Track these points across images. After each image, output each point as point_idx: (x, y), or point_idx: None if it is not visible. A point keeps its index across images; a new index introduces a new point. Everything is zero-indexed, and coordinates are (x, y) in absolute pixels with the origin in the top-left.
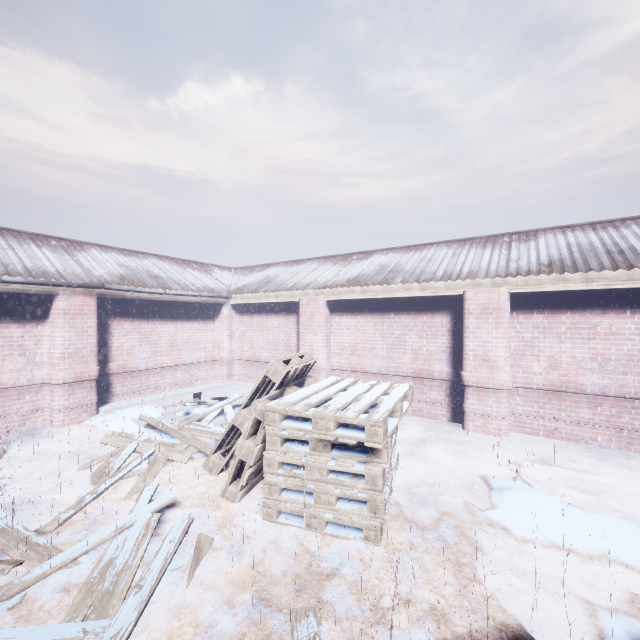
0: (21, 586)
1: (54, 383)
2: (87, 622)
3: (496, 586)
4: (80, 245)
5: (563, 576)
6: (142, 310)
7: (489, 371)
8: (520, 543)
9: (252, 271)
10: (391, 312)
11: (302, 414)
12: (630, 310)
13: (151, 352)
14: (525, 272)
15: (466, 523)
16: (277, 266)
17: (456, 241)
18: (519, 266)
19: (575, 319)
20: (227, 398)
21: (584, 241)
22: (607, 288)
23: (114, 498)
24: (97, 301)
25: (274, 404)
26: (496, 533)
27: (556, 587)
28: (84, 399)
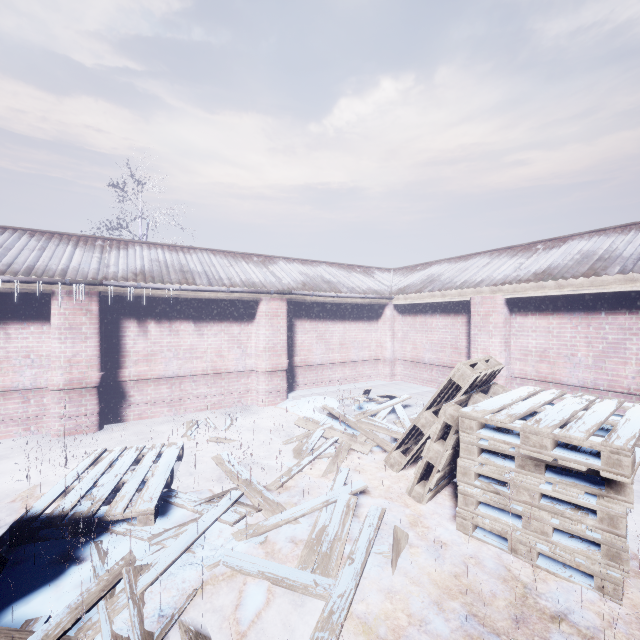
0: (264, 528)
1: (259, 371)
2: (316, 575)
3: None
4: (272, 259)
5: None
6: (318, 312)
7: None
8: None
9: (412, 271)
10: (601, 311)
11: (507, 425)
12: None
13: (325, 349)
14: None
15: None
16: (440, 264)
17: None
18: None
19: None
20: (396, 397)
21: None
22: None
23: (313, 474)
24: (287, 305)
25: (469, 410)
26: None
27: None
28: (278, 386)
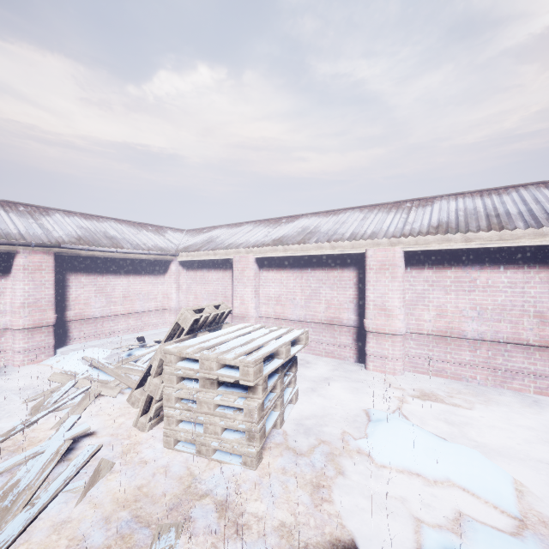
0: None
1: (15, 328)
2: None
3: (346, 506)
4: (46, 210)
5: (386, 498)
6: (97, 266)
7: (386, 319)
8: (379, 468)
9: (200, 232)
10: (308, 268)
11: (192, 356)
12: (503, 266)
13: (106, 302)
14: (416, 233)
15: (338, 451)
16: (221, 228)
17: (368, 206)
18: (412, 228)
19: (458, 274)
20: None
21: (470, 206)
22: (483, 247)
23: (43, 427)
24: (54, 258)
25: (172, 347)
26: (361, 459)
27: (397, 507)
28: (42, 342)
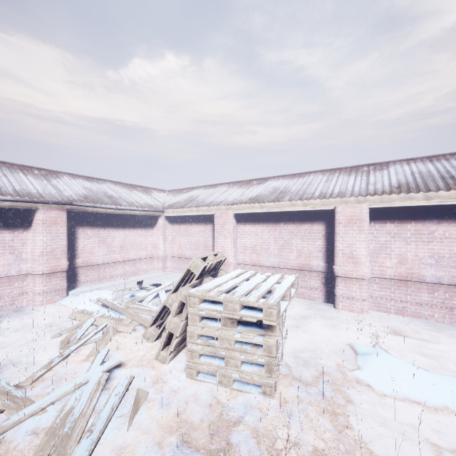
0: (1, 430)
1: (35, 274)
2: None
3: (364, 431)
4: (55, 173)
5: (418, 427)
6: (100, 221)
7: (354, 265)
8: (381, 397)
9: (180, 192)
10: (281, 222)
11: (215, 299)
12: None
13: (107, 251)
14: (380, 192)
15: (339, 381)
16: (198, 189)
17: (328, 170)
18: (376, 188)
19: (418, 227)
20: (161, 285)
21: (424, 170)
22: (442, 204)
23: (76, 360)
24: (67, 214)
25: (194, 291)
26: (362, 389)
27: (410, 433)
28: (57, 285)
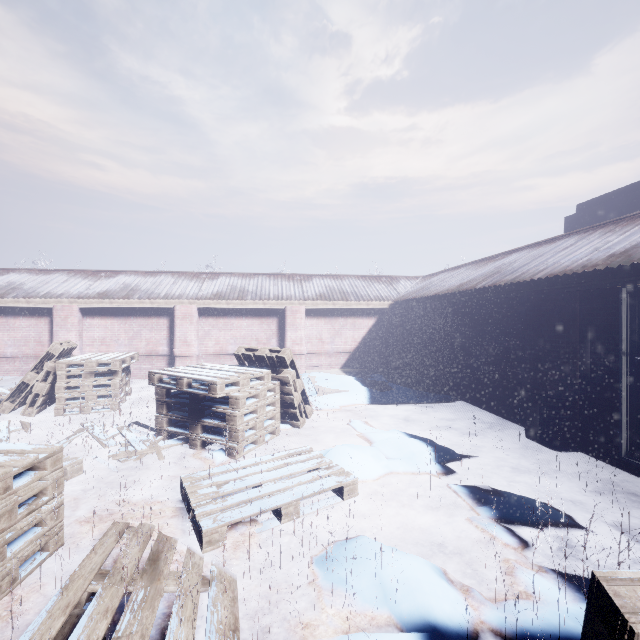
0: None
1: None
2: None
3: None
4: None
5: None
6: None
7: (187, 347)
8: None
9: None
10: (132, 316)
11: (79, 362)
12: (245, 317)
13: None
14: (204, 298)
15: None
16: (19, 273)
17: (178, 273)
18: (203, 294)
19: (226, 321)
20: None
21: (235, 283)
22: (235, 307)
23: None
24: None
25: (62, 361)
26: None
27: None
28: None
